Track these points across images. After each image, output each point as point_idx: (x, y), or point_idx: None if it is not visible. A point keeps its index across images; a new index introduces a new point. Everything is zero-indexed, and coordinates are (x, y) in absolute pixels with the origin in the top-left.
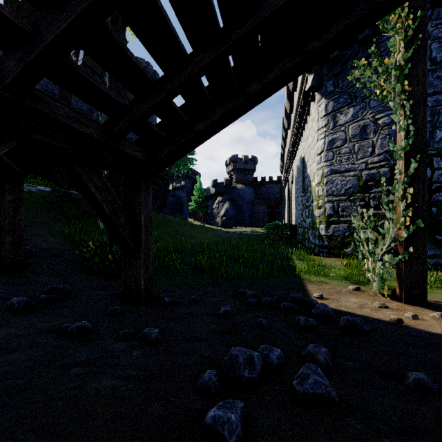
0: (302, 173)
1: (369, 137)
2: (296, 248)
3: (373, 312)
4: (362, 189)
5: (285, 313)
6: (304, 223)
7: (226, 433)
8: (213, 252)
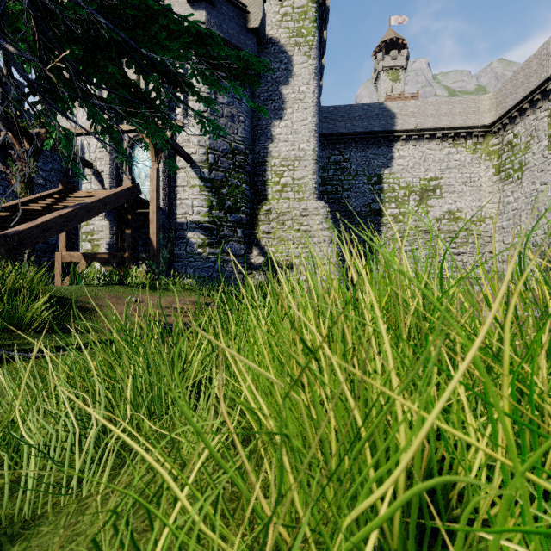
0: None
1: None
2: None
3: None
4: None
5: None
6: None
7: None
8: None
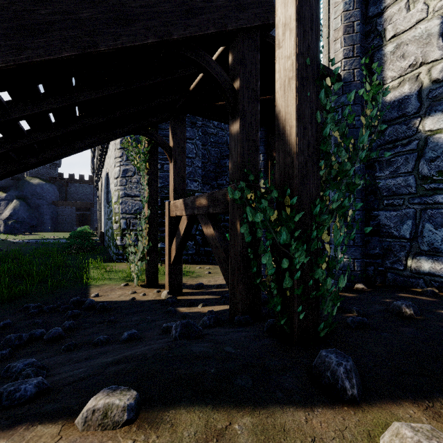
0: (107, 187)
1: None
2: (99, 256)
3: (125, 297)
4: None
5: (62, 312)
6: (108, 232)
7: (0, 358)
8: None
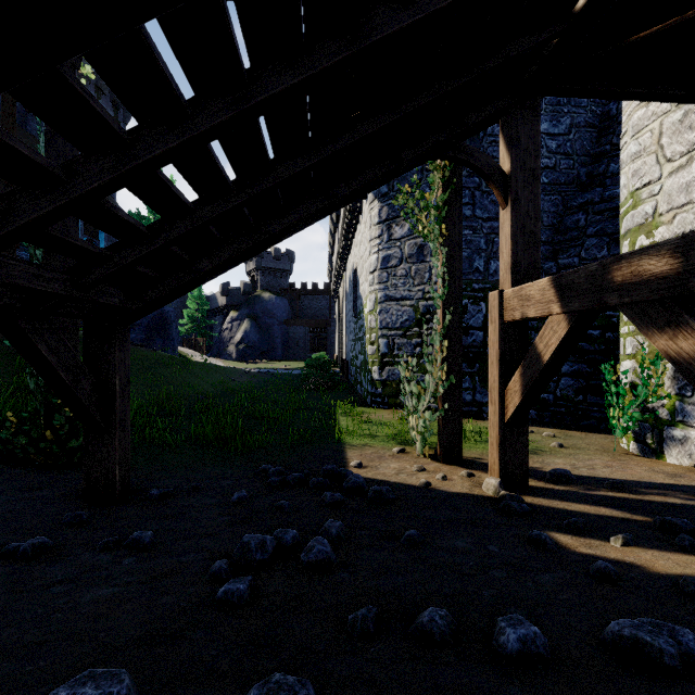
0: (354, 291)
1: (427, 259)
2: (345, 396)
3: (408, 477)
4: (419, 323)
5: (314, 490)
6: (356, 360)
7: (235, 599)
8: (222, 409)
